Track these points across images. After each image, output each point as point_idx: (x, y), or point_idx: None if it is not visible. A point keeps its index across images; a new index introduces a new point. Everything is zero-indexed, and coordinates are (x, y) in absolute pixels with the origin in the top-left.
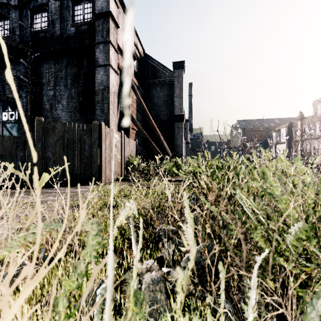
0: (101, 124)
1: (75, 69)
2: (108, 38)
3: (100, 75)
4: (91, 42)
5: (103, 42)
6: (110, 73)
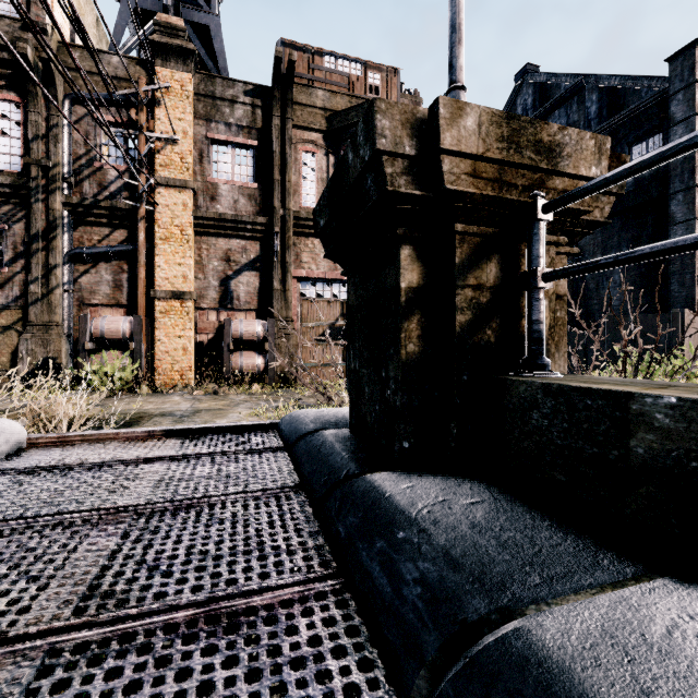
0: (682, 312)
1: (633, 232)
2: (692, 182)
3: (676, 236)
4: (661, 193)
5: (683, 190)
6: (695, 230)
